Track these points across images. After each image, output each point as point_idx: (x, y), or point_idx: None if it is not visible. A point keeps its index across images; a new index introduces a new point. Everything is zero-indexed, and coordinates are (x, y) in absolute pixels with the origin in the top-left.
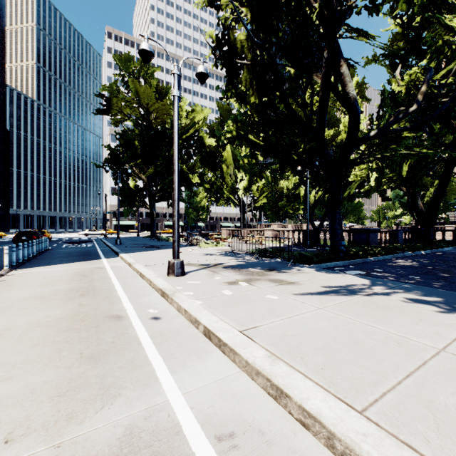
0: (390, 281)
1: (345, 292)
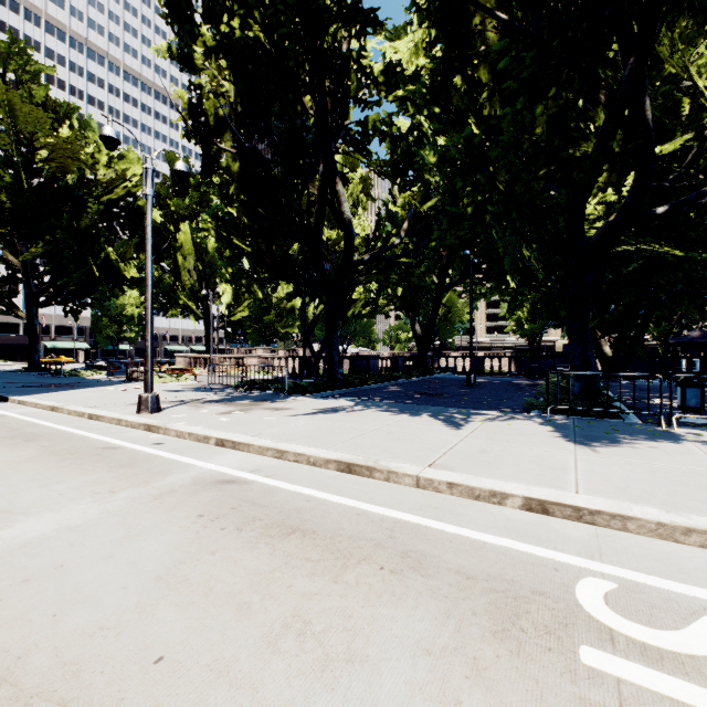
0: (371, 402)
1: (332, 411)
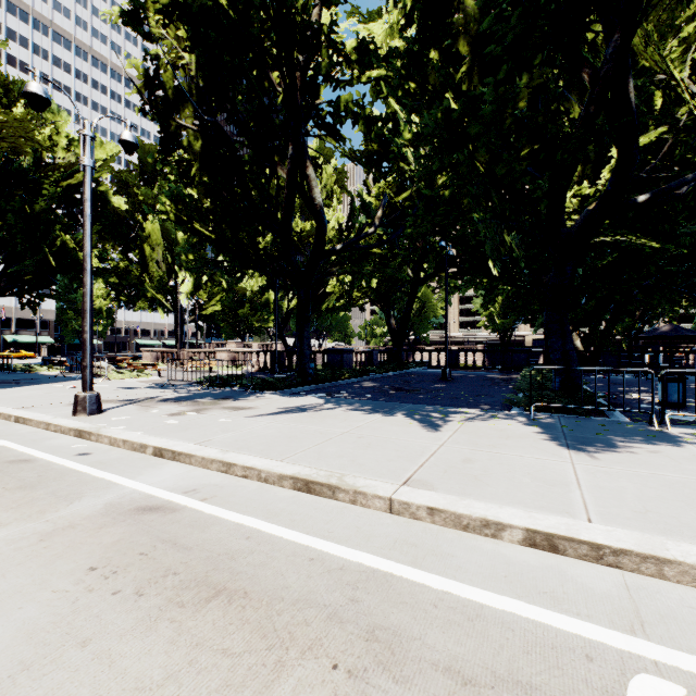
0: (342, 399)
1: (299, 410)
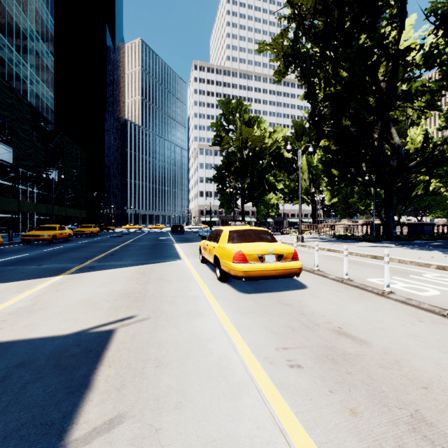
0: (407, 246)
1: (379, 247)
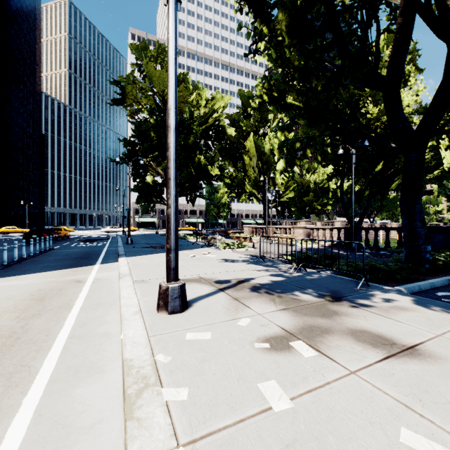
0: None
1: None
